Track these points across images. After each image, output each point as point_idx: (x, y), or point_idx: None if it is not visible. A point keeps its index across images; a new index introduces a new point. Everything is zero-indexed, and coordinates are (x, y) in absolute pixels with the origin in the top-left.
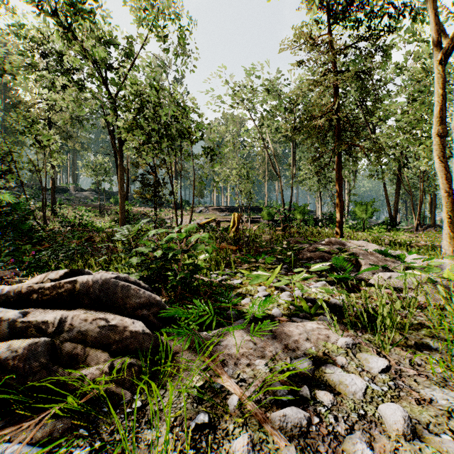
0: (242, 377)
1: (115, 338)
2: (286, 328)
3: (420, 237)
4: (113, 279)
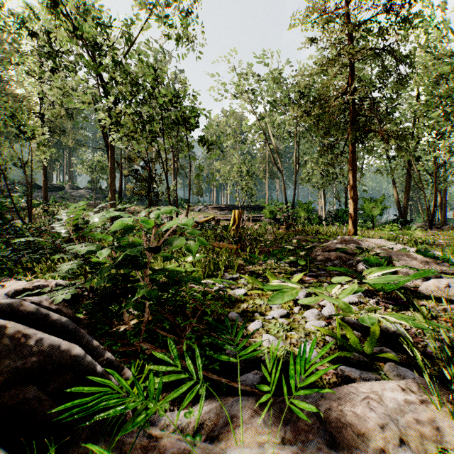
0: None
1: None
2: (345, 402)
3: (436, 235)
4: None
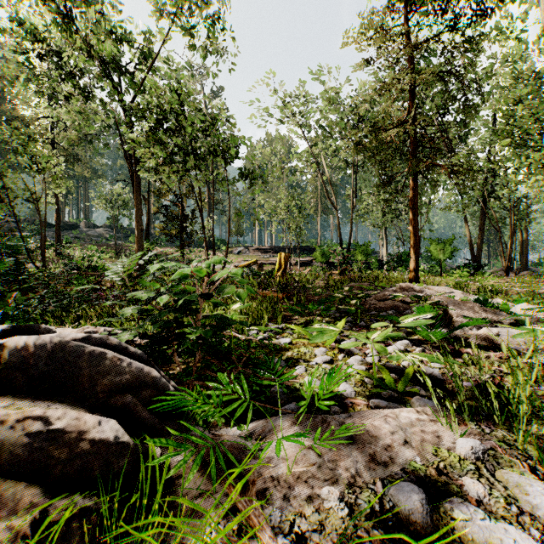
0: (300, 530)
1: (59, 456)
2: (368, 420)
3: (512, 282)
4: (77, 342)
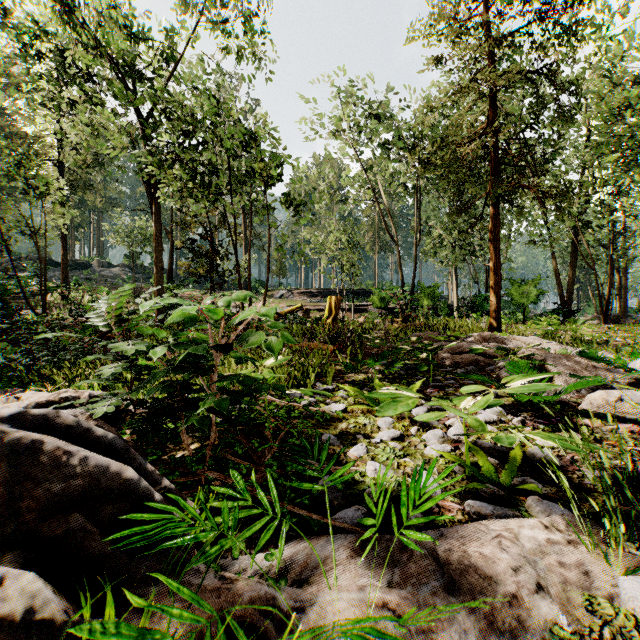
0: None
1: None
2: (471, 542)
3: (612, 332)
4: None
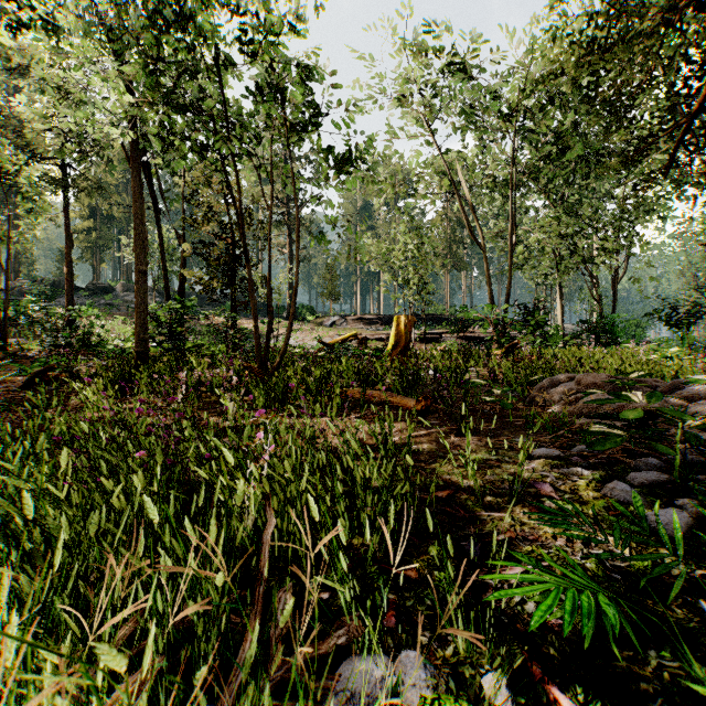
0: None
1: None
2: None
3: None
4: None
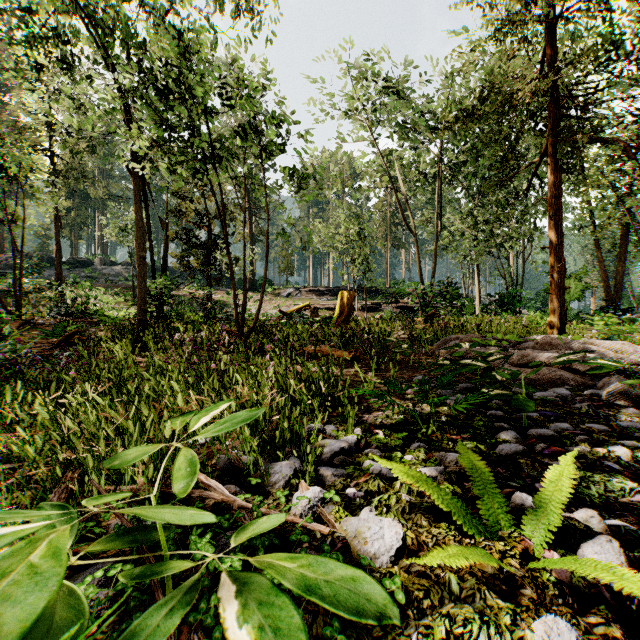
0: None
1: None
2: None
3: None
4: None
